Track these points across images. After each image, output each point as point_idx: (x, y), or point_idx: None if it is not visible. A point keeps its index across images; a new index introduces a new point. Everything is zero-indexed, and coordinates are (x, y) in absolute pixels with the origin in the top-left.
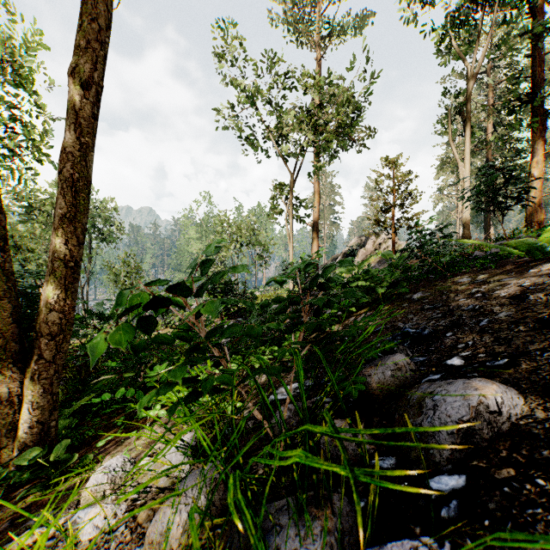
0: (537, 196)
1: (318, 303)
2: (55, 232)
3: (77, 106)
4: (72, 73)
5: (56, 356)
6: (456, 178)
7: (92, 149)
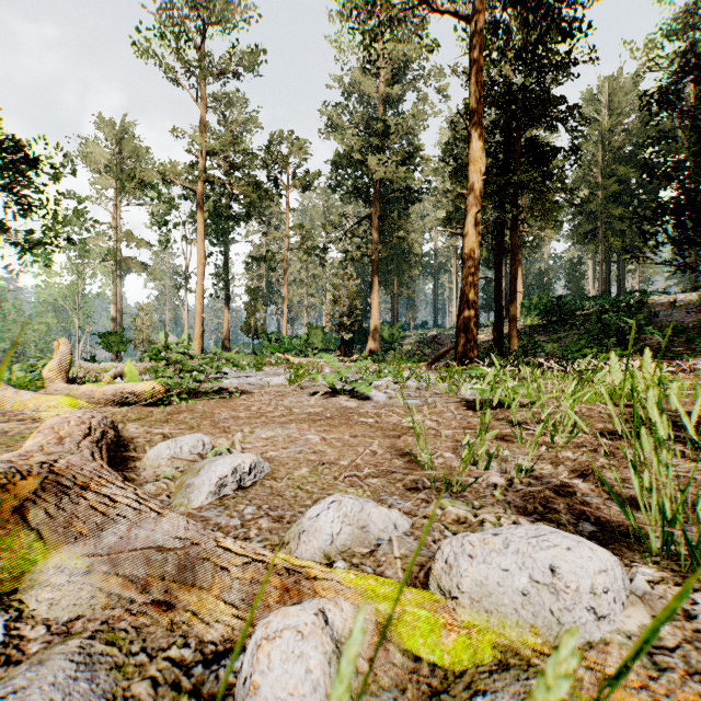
0: (226, 331)
1: None
2: None
3: None
4: None
5: None
6: None
7: None
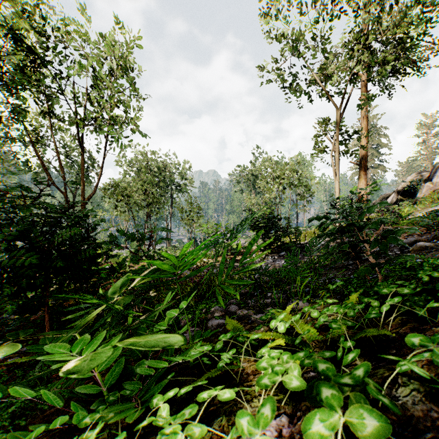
0: None
1: None
2: None
3: None
4: None
5: None
6: None
7: None
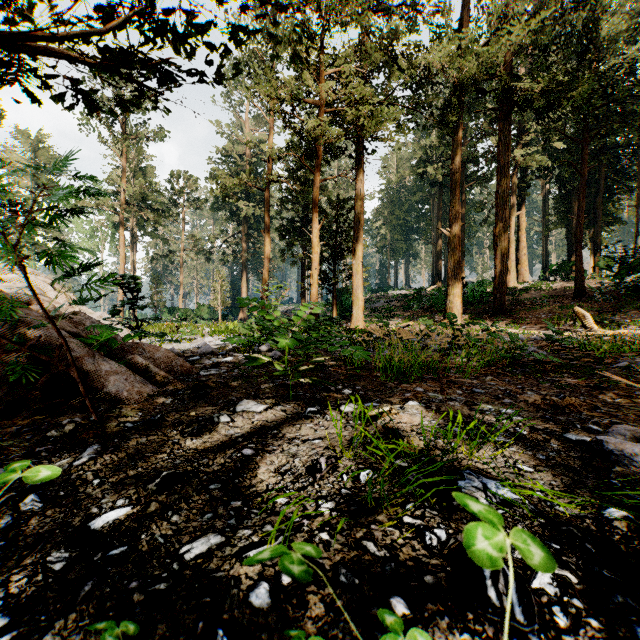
0: None
1: None
2: None
3: None
4: None
5: None
6: None
7: None
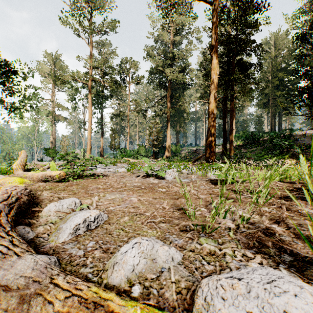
0: (102, 147)
1: None
2: None
3: None
4: None
5: None
6: None
7: None
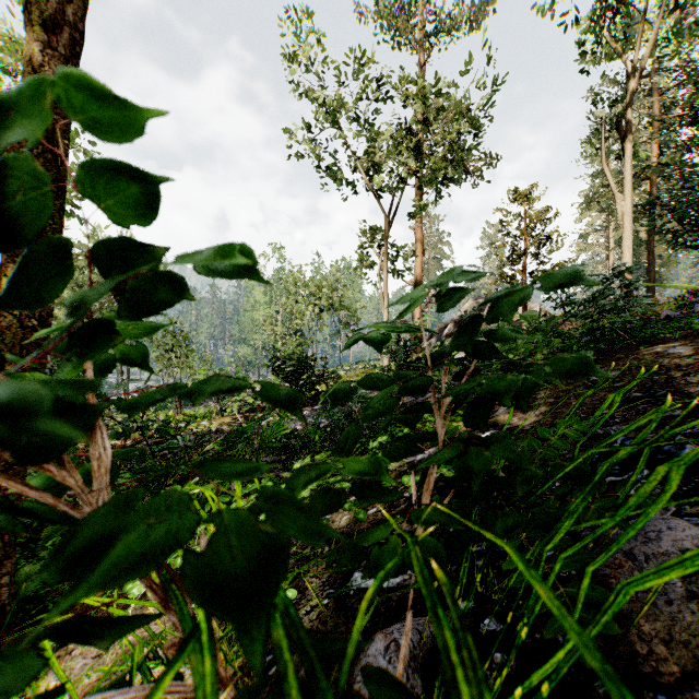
0: None
1: (493, 394)
2: (4, 269)
3: (38, 60)
4: (30, 6)
5: (8, 471)
6: (605, 220)
7: (66, 134)
